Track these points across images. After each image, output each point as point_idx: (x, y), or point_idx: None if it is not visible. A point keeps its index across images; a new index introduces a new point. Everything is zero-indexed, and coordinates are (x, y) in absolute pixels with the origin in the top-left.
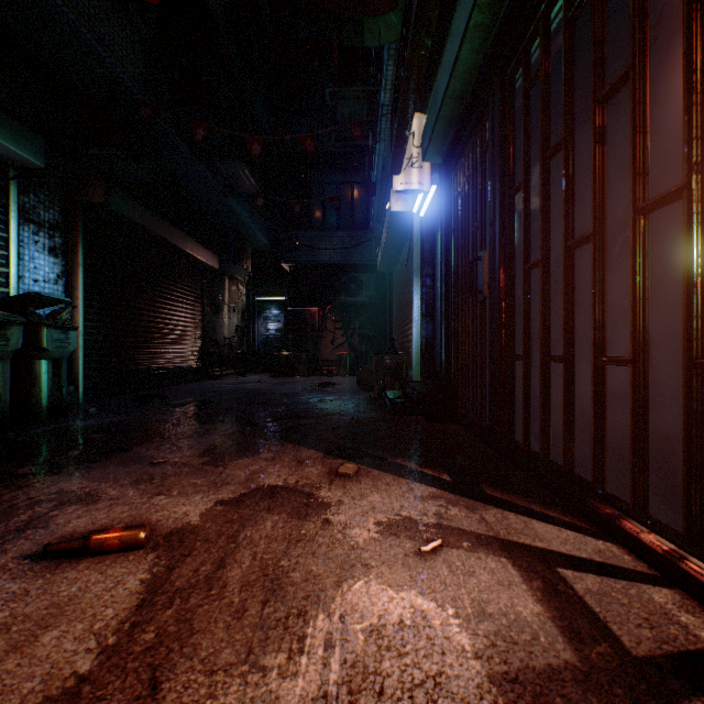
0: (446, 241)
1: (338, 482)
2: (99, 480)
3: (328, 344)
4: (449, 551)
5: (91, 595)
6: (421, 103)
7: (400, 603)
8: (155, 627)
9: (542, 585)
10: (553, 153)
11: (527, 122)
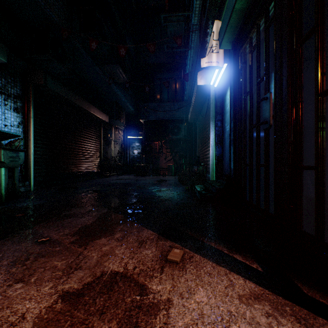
0: (234, 95)
1: (167, 269)
2: None
3: (163, 160)
4: None
5: None
6: (217, 17)
7: None
8: None
9: None
10: None
11: None
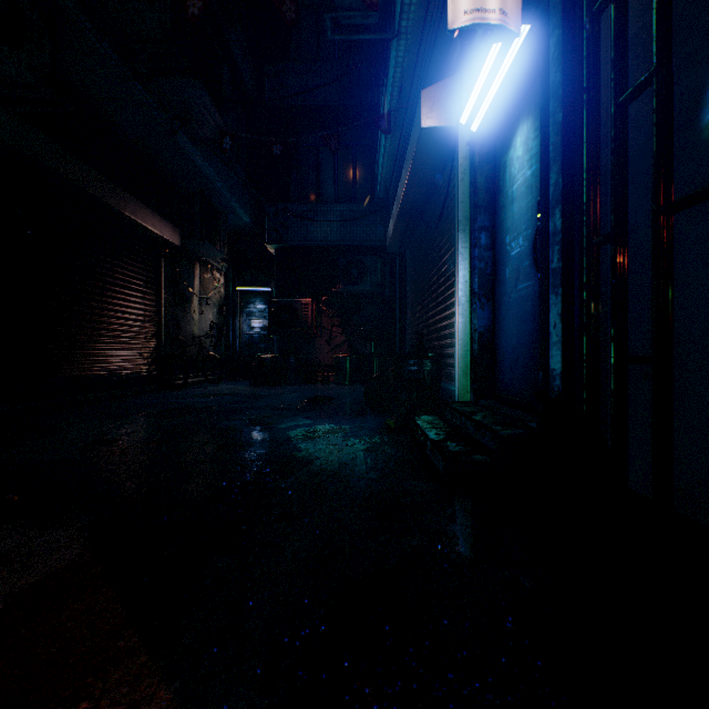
0: (565, 118)
1: None
2: None
3: (323, 345)
4: None
5: None
6: None
7: None
8: None
9: None
10: None
11: None
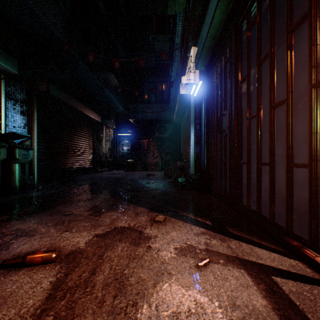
0: (206, 107)
1: (155, 225)
2: (38, 223)
3: (151, 156)
4: (213, 265)
5: (23, 291)
6: (195, 42)
7: (188, 298)
8: (54, 312)
9: (265, 287)
10: (263, 60)
11: (249, 46)
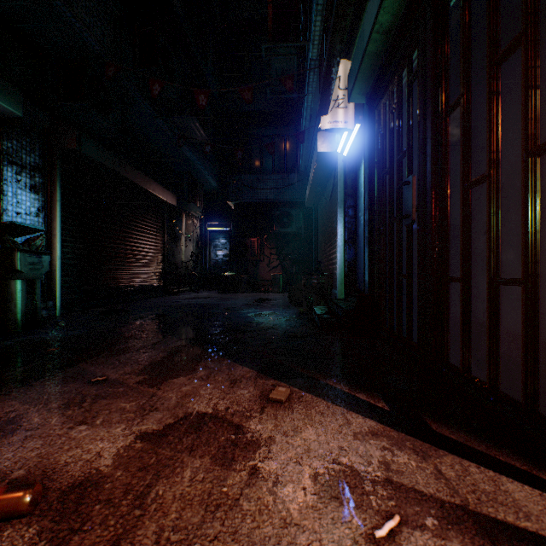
0: (369, 173)
1: (269, 409)
2: (31, 402)
3: (265, 267)
4: (411, 536)
5: None
6: (346, 53)
7: None
8: None
9: None
10: (506, 54)
11: (467, 34)
